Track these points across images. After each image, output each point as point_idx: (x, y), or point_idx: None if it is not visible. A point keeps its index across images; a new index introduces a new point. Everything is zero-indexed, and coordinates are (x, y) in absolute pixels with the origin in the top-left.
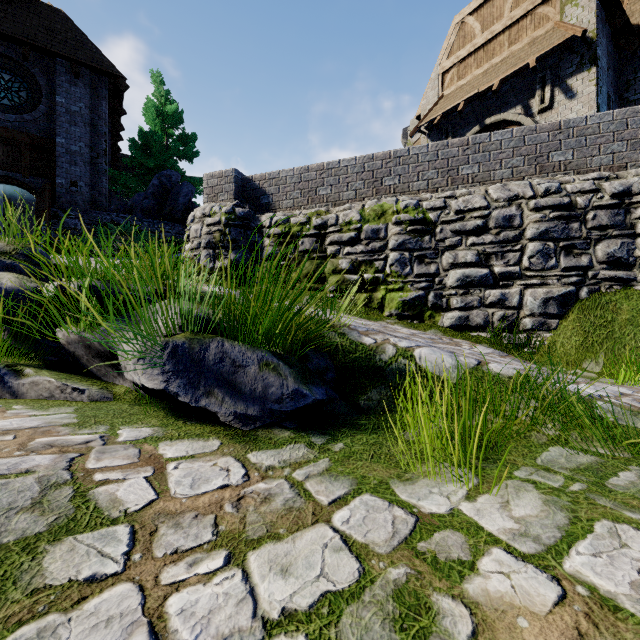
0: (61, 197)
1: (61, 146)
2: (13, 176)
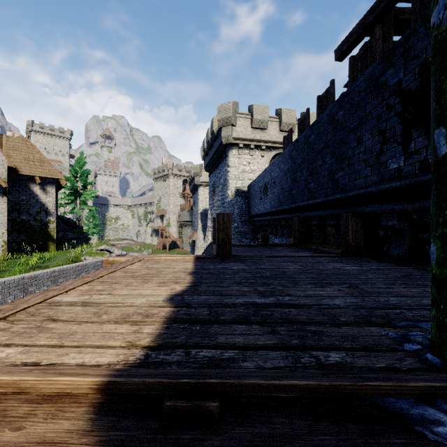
0: None
1: None
2: None
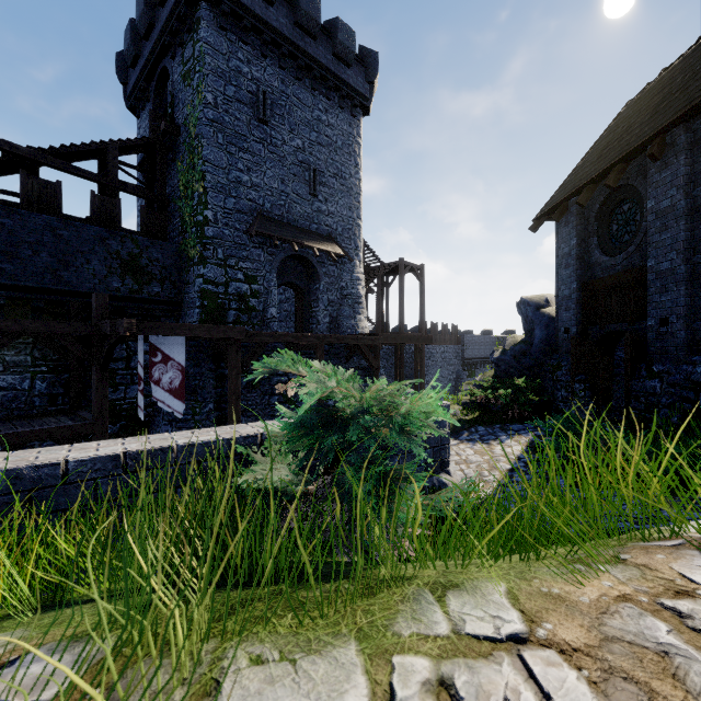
0: (651, 345)
1: (651, 271)
2: (619, 328)
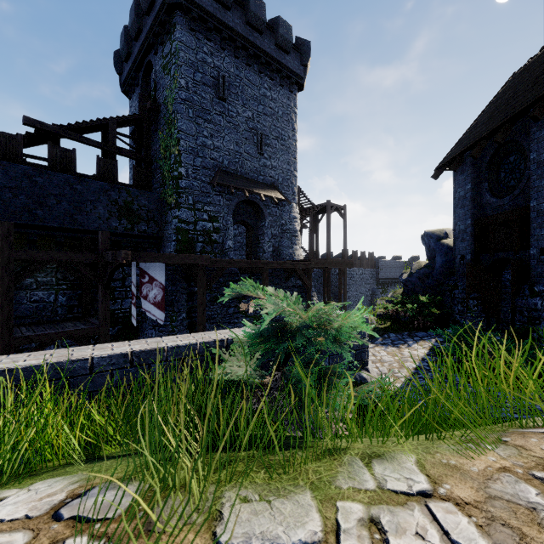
0: (533, 270)
1: (533, 210)
2: (506, 256)
